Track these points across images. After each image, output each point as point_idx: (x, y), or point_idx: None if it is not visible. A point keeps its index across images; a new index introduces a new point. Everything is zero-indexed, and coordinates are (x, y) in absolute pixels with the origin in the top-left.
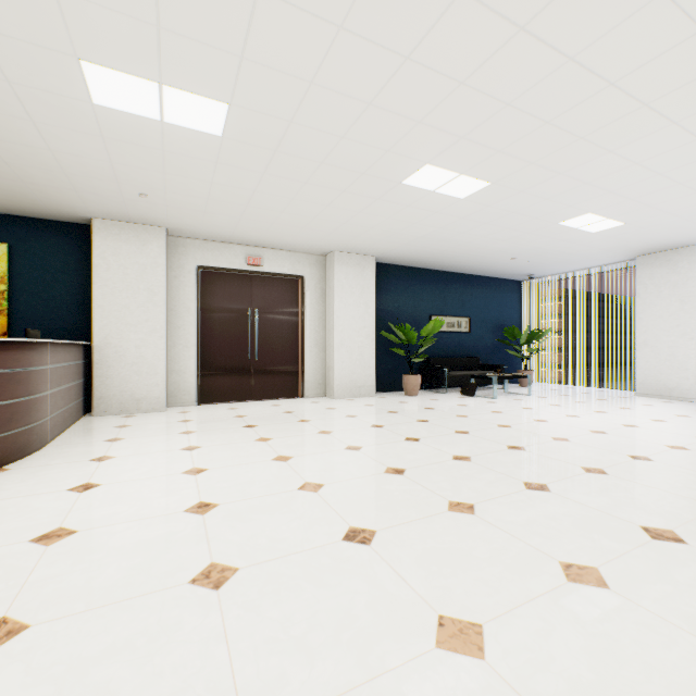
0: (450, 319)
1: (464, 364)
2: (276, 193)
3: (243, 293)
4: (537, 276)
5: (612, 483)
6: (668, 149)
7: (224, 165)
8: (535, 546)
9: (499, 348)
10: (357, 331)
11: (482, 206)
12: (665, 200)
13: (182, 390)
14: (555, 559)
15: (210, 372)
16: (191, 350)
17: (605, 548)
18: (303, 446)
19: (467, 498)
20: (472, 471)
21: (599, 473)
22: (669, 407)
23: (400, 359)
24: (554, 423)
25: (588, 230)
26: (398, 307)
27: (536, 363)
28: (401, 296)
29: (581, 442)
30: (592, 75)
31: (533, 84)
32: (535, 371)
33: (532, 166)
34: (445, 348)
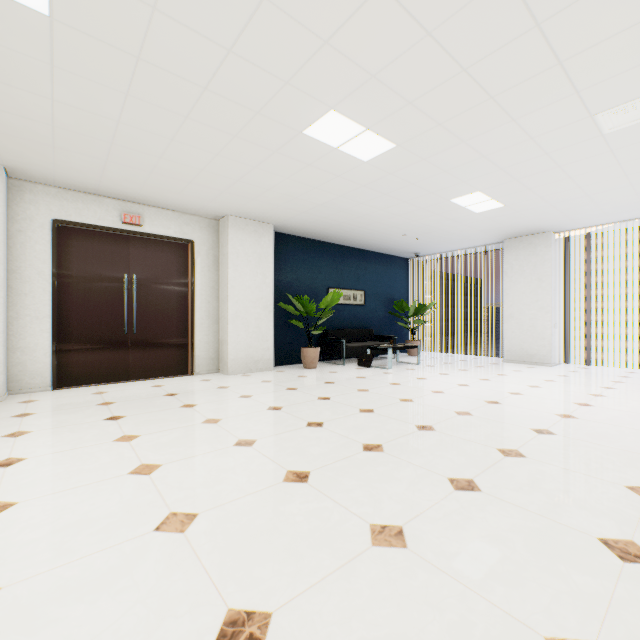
0: (347, 292)
1: (360, 336)
2: (149, 128)
3: (117, 255)
4: (422, 255)
5: (536, 469)
6: (562, 125)
7: (66, 72)
8: (502, 606)
9: (390, 320)
10: (254, 302)
11: (384, 173)
12: (542, 184)
13: (30, 373)
14: (538, 633)
15: (72, 349)
16: (44, 323)
17: (585, 592)
18: (180, 445)
19: (391, 516)
20: (388, 467)
21: (518, 456)
22: (534, 372)
23: (299, 331)
24: (450, 394)
25: (474, 209)
26: (297, 278)
27: (420, 334)
28: (300, 267)
29: (483, 415)
30: (522, 6)
31: (460, 6)
32: (420, 341)
33: (439, 129)
34: (342, 320)
